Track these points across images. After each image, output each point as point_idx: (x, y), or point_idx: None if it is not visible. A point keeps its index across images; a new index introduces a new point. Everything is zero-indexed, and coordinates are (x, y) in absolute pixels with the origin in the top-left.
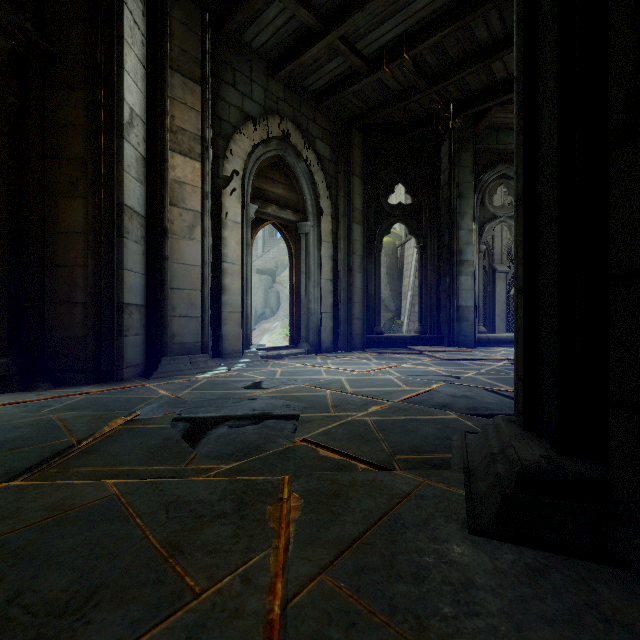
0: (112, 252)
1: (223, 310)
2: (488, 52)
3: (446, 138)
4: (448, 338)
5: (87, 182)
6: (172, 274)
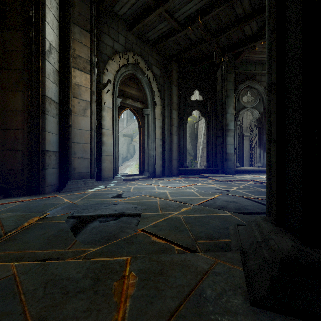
0: (38, 122)
1: (102, 154)
2: (242, 20)
3: (220, 66)
4: (221, 169)
5: (24, 82)
6: (74, 135)
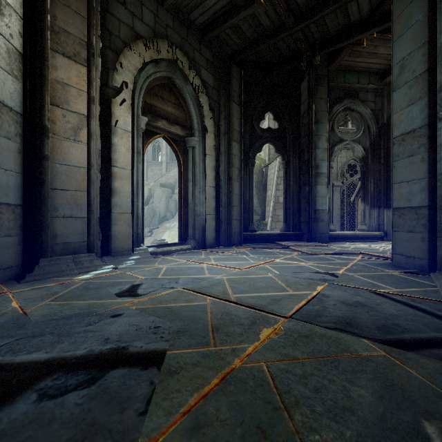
0: None
1: (113, 211)
2: None
3: (306, 76)
4: (307, 235)
5: None
6: (54, 174)
